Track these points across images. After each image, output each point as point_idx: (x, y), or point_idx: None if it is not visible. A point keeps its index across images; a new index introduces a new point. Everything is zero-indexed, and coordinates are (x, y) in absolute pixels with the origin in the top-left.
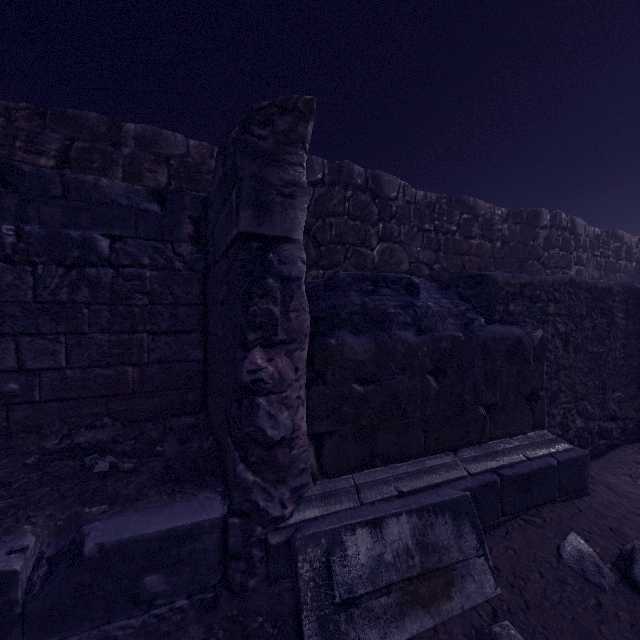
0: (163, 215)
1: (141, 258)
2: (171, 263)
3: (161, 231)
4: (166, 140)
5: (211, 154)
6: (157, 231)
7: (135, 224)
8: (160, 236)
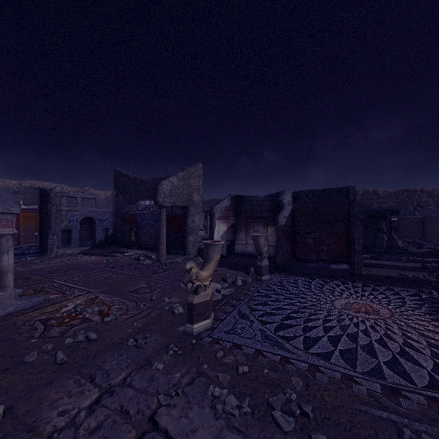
0: (437, 209)
1: (434, 214)
2: (438, 214)
3: (437, 211)
4: (424, 190)
5: (434, 190)
6: (436, 211)
7: (434, 211)
8: (437, 212)
